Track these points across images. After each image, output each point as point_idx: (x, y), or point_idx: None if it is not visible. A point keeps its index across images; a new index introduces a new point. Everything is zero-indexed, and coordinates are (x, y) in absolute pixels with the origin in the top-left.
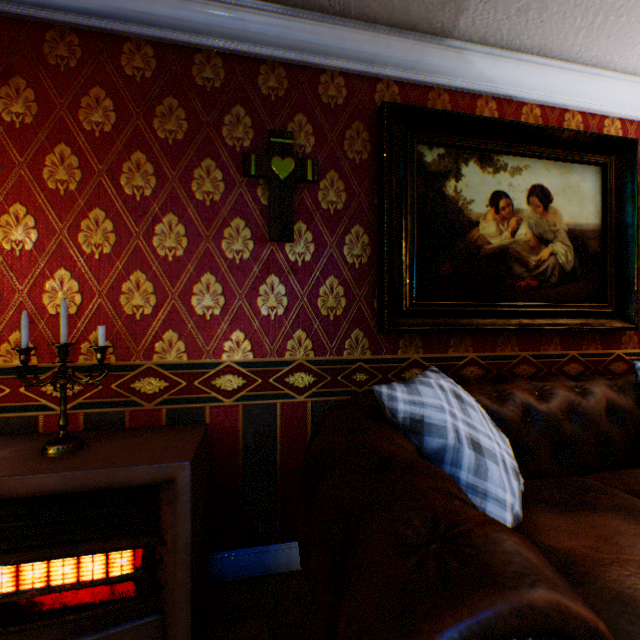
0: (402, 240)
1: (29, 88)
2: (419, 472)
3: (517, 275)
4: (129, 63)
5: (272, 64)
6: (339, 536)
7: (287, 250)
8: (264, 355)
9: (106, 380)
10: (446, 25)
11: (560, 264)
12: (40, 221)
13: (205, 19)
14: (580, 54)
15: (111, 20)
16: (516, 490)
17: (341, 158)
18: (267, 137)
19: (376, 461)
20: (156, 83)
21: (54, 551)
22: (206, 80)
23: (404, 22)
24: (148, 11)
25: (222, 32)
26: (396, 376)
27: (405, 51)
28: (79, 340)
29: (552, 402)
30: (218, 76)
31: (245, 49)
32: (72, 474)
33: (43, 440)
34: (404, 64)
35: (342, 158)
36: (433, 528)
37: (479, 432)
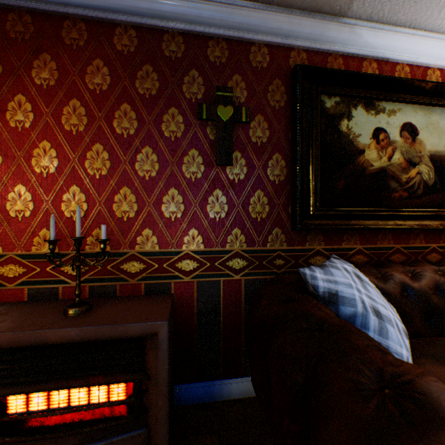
0: (309, 164)
1: (52, 61)
2: (351, 333)
3: (392, 188)
4: (119, 42)
5: (217, 40)
6: (298, 380)
7: (227, 171)
8: (211, 246)
9: (104, 263)
10: (343, 7)
11: (424, 180)
12: (60, 153)
13: (171, 9)
14: (441, 26)
15: (107, 12)
16: (408, 346)
17: (265, 105)
18: (213, 91)
19: (314, 324)
20: (137, 55)
21: (74, 382)
22: (171, 52)
23: (312, 6)
24: (132, 5)
25: (183, 18)
26: (304, 261)
27: (312, 27)
28: (85, 235)
29: (422, 281)
30: (180, 49)
31: (199, 29)
32: (87, 328)
33: (63, 304)
34: (311, 37)
35: (266, 105)
36: (380, 377)
37: (377, 303)
